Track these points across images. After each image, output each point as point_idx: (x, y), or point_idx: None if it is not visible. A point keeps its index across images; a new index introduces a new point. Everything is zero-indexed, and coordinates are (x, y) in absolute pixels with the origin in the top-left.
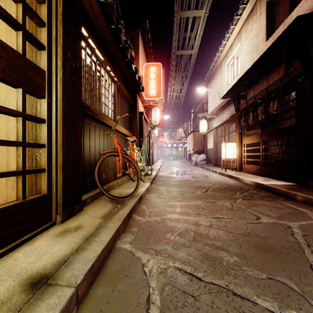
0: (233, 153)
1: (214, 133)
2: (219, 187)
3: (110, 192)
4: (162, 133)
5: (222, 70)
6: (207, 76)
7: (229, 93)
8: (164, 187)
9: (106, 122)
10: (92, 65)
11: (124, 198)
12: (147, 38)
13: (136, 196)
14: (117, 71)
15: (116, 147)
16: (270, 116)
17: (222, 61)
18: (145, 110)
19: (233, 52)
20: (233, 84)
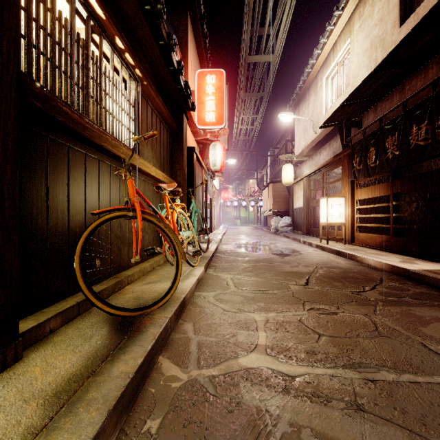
0: (339, 214)
1: (306, 184)
2: (328, 274)
3: (121, 293)
4: (225, 186)
5: (318, 86)
6: (294, 97)
7: (332, 118)
8: (229, 273)
9: (113, 150)
10: (73, 20)
11: (144, 310)
12: (202, 32)
13: (172, 302)
14: (142, 61)
15: (130, 200)
16: (411, 151)
17: (318, 72)
18: (199, 149)
19: (337, 56)
20: (337, 106)
